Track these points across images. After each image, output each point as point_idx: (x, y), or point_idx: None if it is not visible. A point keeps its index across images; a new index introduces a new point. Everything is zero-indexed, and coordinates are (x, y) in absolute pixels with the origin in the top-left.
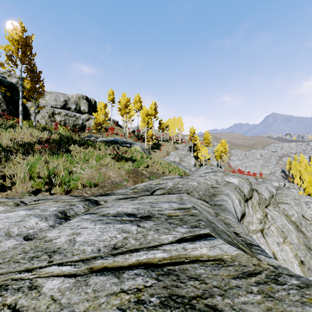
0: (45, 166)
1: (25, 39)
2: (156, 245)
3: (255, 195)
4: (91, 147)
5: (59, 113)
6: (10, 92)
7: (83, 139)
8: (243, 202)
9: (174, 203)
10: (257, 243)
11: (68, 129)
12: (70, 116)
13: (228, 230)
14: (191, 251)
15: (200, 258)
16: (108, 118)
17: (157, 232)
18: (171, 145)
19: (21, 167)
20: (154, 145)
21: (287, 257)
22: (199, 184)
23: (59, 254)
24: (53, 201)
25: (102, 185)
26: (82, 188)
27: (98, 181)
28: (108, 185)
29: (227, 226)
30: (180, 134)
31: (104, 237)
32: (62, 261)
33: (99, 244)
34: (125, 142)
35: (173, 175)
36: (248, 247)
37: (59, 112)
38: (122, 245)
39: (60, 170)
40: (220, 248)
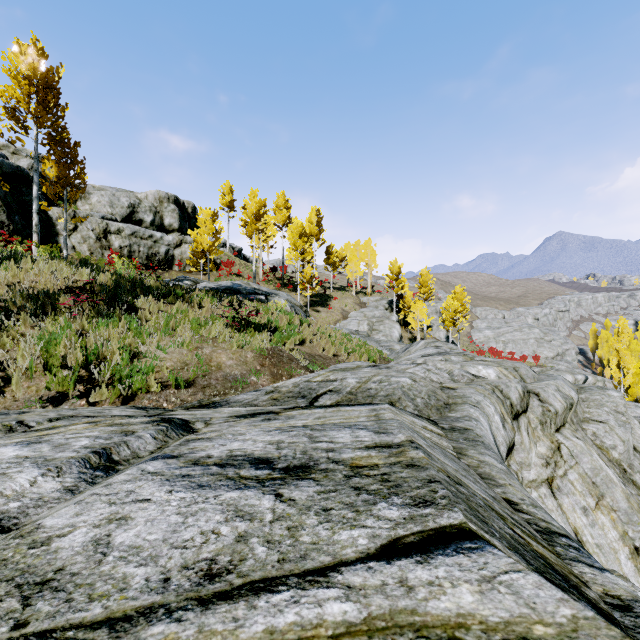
0: (79, 342)
1: (45, 75)
2: (325, 566)
3: (535, 404)
4: (183, 301)
5: (119, 231)
6: (17, 187)
7: (166, 284)
8: (510, 420)
9: (363, 429)
10: (561, 526)
11: (134, 264)
12: (142, 238)
13: (493, 496)
14: (428, 599)
15: (460, 633)
16: (222, 241)
17: (325, 518)
18: (351, 297)
19: (28, 344)
20: (317, 298)
21: (605, 539)
22: (414, 381)
23: (54, 593)
24: (89, 421)
25: (204, 385)
26: (158, 391)
27: (195, 375)
28: (217, 384)
29: (488, 485)
30: (370, 275)
31: (186, 534)
32: (54, 624)
33: (169, 560)
34: (254, 290)
35: (357, 360)
36: (545, 541)
37: (118, 229)
38: (230, 563)
39: (111, 352)
40: (510, 588)
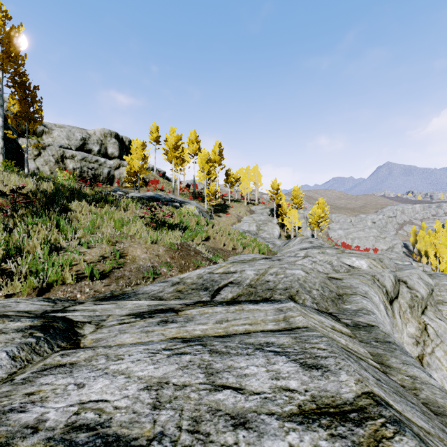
0: (3, 238)
1: (7, 31)
2: None
3: (404, 290)
4: (112, 206)
5: (73, 156)
6: None
7: (100, 192)
8: (390, 306)
9: (282, 355)
10: None
11: (74, 177)
12: (90, 162)
13: None
14: None
15: None
16: (151, 167)
17: None
18: (243, 206)
19: None
20: (219, 207)
21: None
22: (306, 272)
23: None
24: None
25: (118, 276)
26: (74, 283)
27: (111, 267)
28: (130, 275)
29: None
30: (257, 191)
31: None
32: None
33: None
34: (172, 199)
35: (250, 252)
36: None
37: (72, 155)
38: None
39: (32, 247)
40: None
